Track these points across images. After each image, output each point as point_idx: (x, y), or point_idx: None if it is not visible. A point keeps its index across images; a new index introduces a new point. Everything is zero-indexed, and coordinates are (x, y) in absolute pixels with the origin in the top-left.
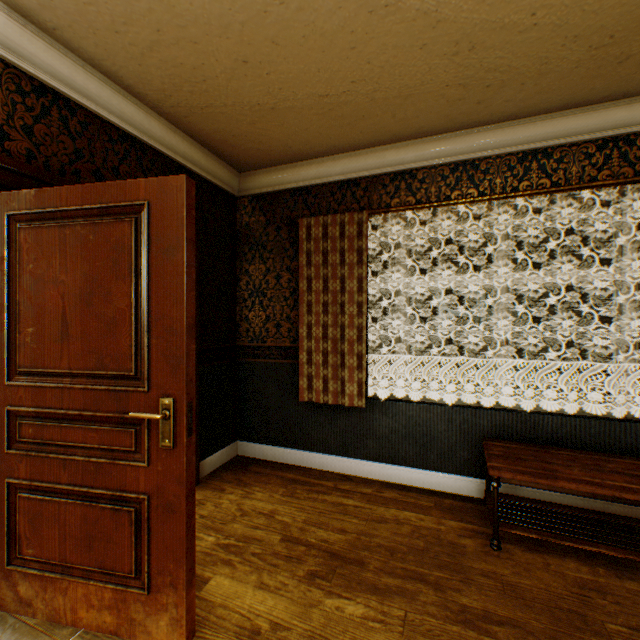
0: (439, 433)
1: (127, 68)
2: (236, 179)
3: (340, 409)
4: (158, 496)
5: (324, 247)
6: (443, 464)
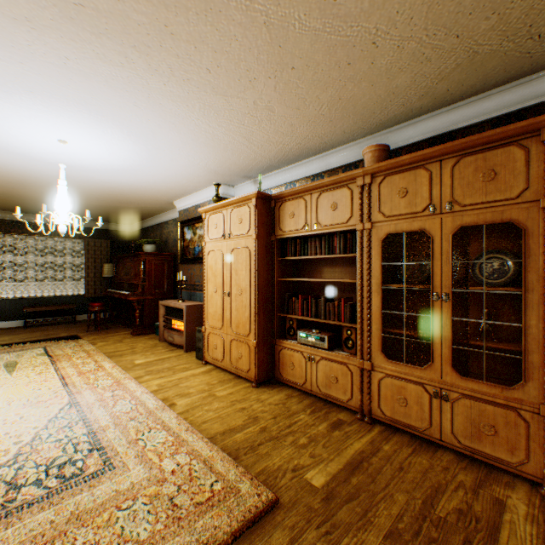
0: (8, 308)
1: None
2: None
3: None
4: None
5: None
6: (9, 318)
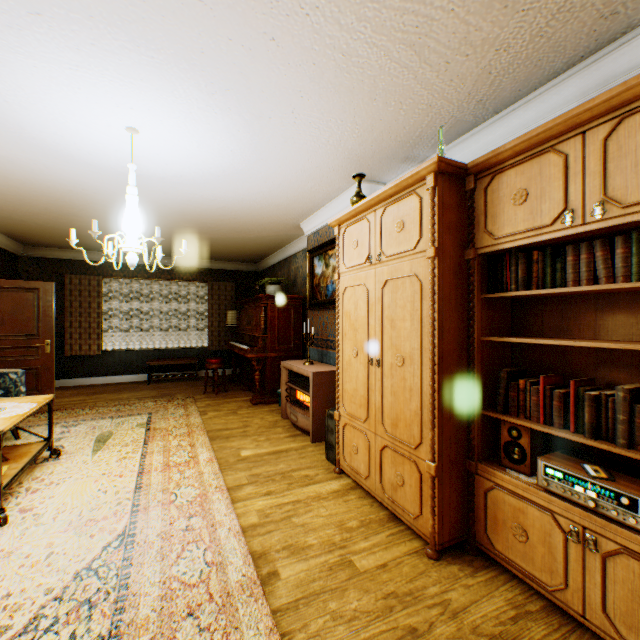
0: (134, 361)
1: (7, 229)
2: (23, 248)
3: (89, 357)
4: (45, 366)
5: (81, 288)
6: (136, 371)
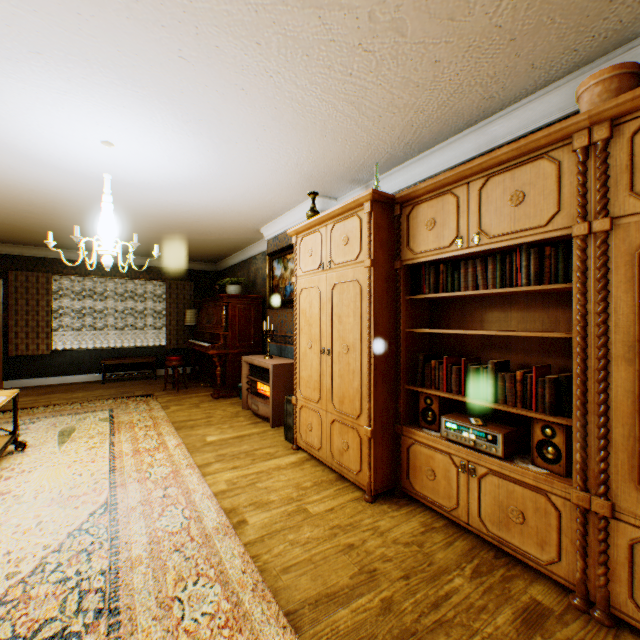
0: (87, 360)
1: None
2: None
3: (37, 357)
4: None
5: (28, 286)
6: (89, 371)
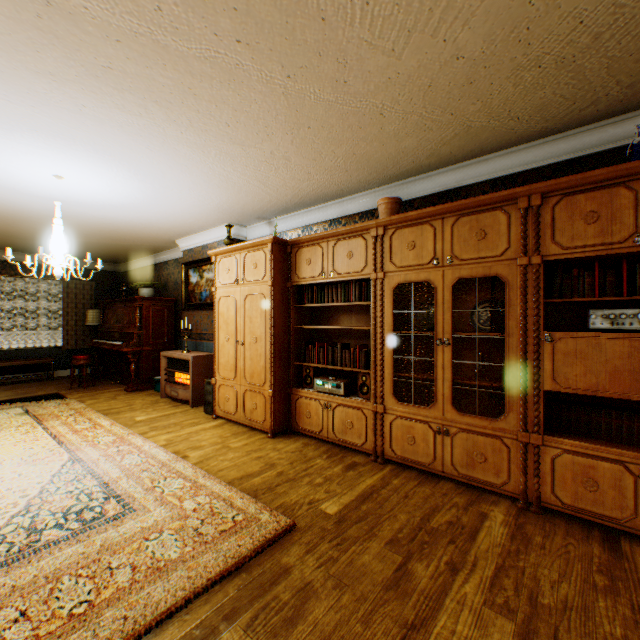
0: None
1: None
2: None
3: None
4: None
5: None
6: None
